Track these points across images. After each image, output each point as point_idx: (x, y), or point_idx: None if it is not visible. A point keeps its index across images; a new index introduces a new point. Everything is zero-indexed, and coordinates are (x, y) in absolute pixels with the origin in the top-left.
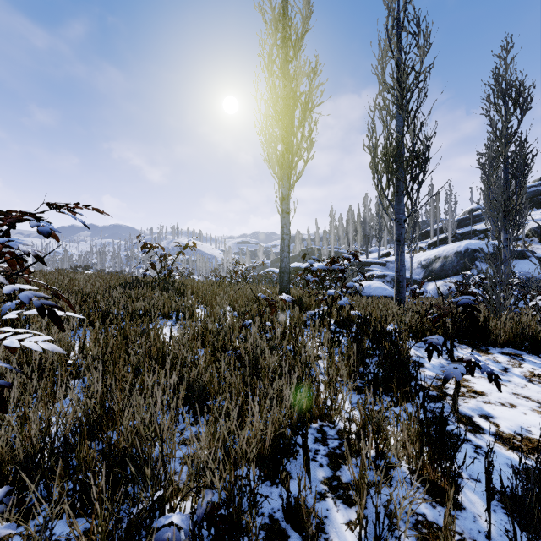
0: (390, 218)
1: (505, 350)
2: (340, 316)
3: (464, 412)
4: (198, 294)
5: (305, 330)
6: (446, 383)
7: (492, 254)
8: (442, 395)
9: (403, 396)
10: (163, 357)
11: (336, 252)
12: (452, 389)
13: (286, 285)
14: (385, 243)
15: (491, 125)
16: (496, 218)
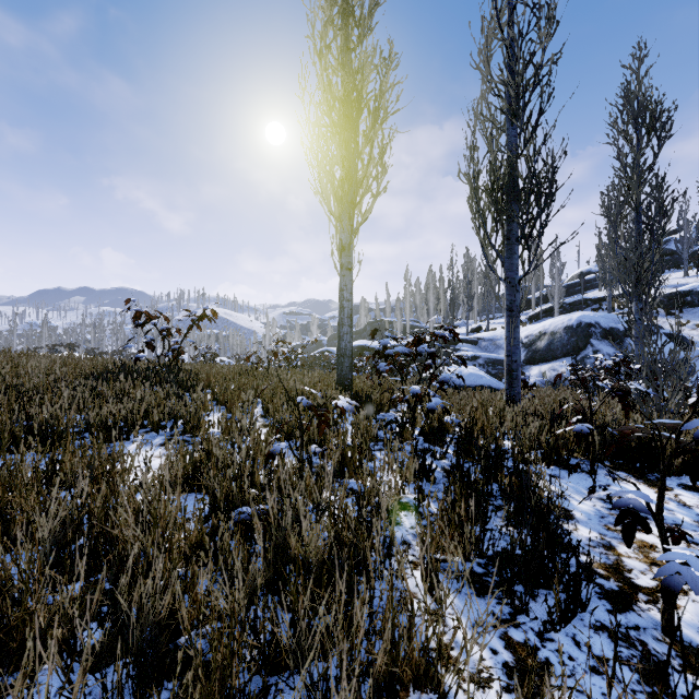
0: (499, 277)
1: (686, 480)
2: (430, 427)
3: (685, 636)
4: (214, 389)
5: (376, 449)
6: (671, 598)
7: (611, 330)
8: (628, 589)
9: (569, 608)
10: (104, 532)
11: (413, 326)
12: (639, 571)
13: (346, 374)
14: (475, 315)
15: (619, 158)
16: (626, 282)
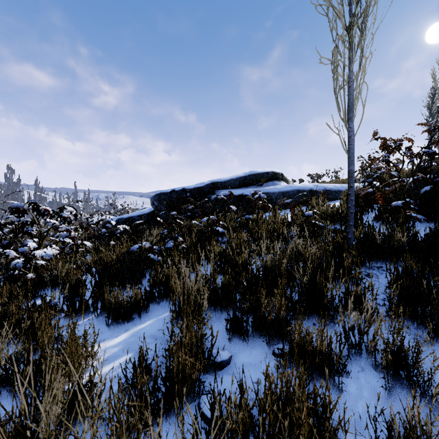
0: None
1: None
2: None
3: None
4: None
5: None
6: None
7: None
8: None
9: None
10: None
11: None
12: None
13: None
14: None
15: None
16: None
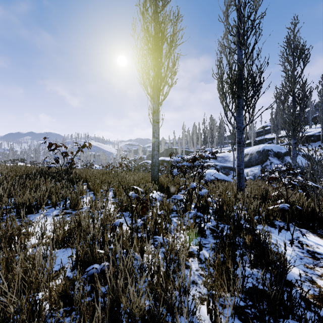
0: (233, 126)
1: None
2: (201, 205)
3: None
4: (88, 183)
5: (172, 216)
6: None
7: (278, 153)
8: None
9: None
10: None
11: (186, 150)
12: None
13: (156, 175)
14: (215, 146)
15: (285, 71)
16: (288, 130)
